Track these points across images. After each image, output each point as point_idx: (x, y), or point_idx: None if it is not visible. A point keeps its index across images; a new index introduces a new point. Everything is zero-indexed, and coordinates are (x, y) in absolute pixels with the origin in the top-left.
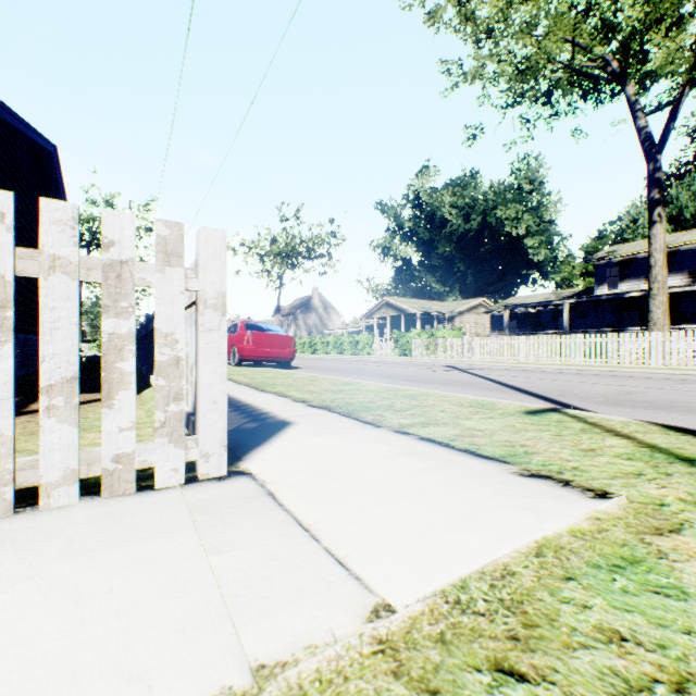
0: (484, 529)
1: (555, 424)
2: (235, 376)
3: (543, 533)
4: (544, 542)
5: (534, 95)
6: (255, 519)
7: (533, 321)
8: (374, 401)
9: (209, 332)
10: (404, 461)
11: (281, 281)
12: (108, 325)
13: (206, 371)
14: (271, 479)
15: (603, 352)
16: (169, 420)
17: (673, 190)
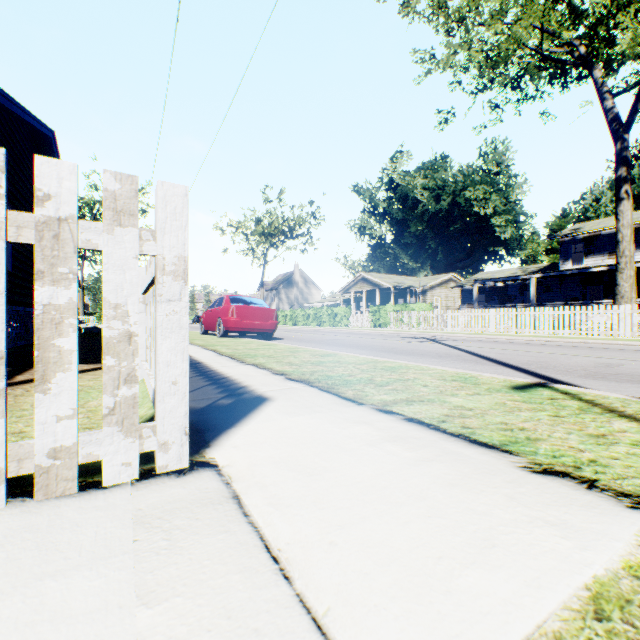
0: (509, 561)
1: (548, 402)
2: (219, 347)
3: (591, 571)
4: (598, 588)
5: (504, 79)
6: (210, 539)
7: (501, 294)
8: (354, 374)
9: (168, 303)
10: (391, 450)
11: (265, 258)
12: (42, 294)
13: (164, 348)
14: (238, 473)
15: (571, 324)
16: (118, 405)
17: (635, 171)
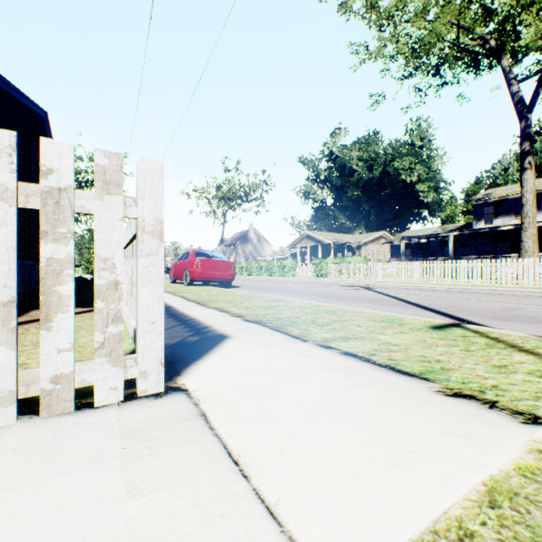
0: (423, 464)
1: (461, 339)
2: (186, 294)
3: (488, 471)
4: (493, 484)
5: (426, 67)
6: (183, 447)
7: (424, 249)
8: (299, 316)
9: (147, 257)
10: (330, 377)
11: (224, 218)
12: (46, 250)
13: (144, 294)
14: (205, 396)
15: (483, 275)
16: (107, 341)
17: (538, 145)
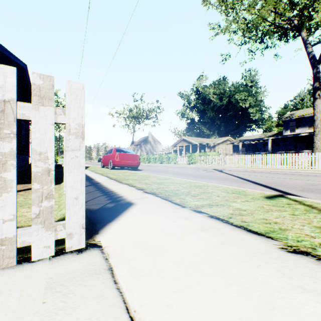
0: None
1: (287, 206)
2: (109, 175)
3: None
4: None
5: (256, 37)
6: (91, 301)
7: (253, 147)
8: (179, 189)
9: (72, 151)
10: (202, 236)
11: (134, 129)
12: None
13: (69, 178)
14: (113, 252)
15: (290, 163)
16: (42, 212)
17: None
